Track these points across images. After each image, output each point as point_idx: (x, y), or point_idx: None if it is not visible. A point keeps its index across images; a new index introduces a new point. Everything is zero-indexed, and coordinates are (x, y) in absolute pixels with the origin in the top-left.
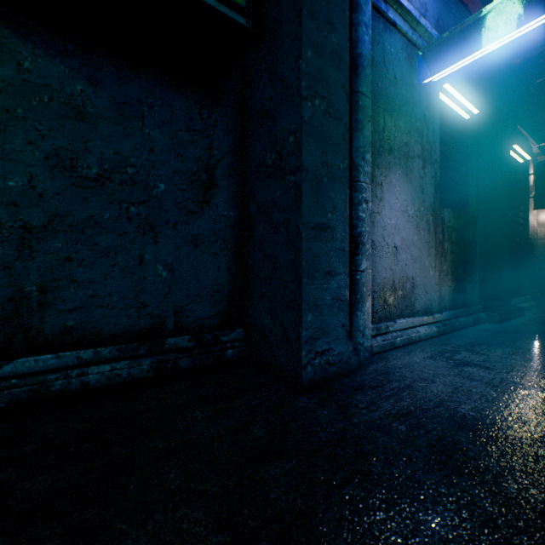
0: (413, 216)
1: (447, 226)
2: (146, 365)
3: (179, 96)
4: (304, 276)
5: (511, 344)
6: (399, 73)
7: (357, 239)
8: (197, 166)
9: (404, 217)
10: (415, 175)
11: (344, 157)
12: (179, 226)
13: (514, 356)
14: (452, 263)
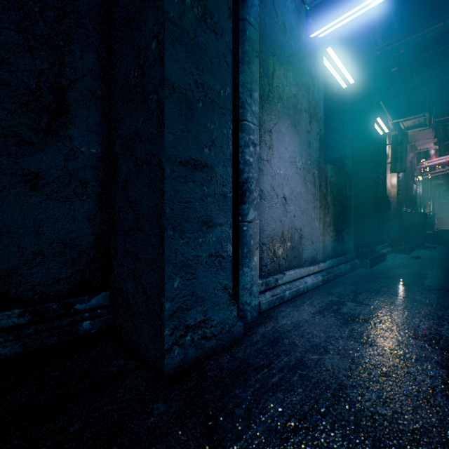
0: (301, 168)
1: (330, 181)
2: None
3: None
4: (168, 227)
5: (387, 291)
6: (288, 22)
7: (243, 186)
8: (36, 82)
9: (293, 168)
10: (303, 129)
11: (226, 82)
12: (4, 160)
13: (395, 305)
14: (334, 215)
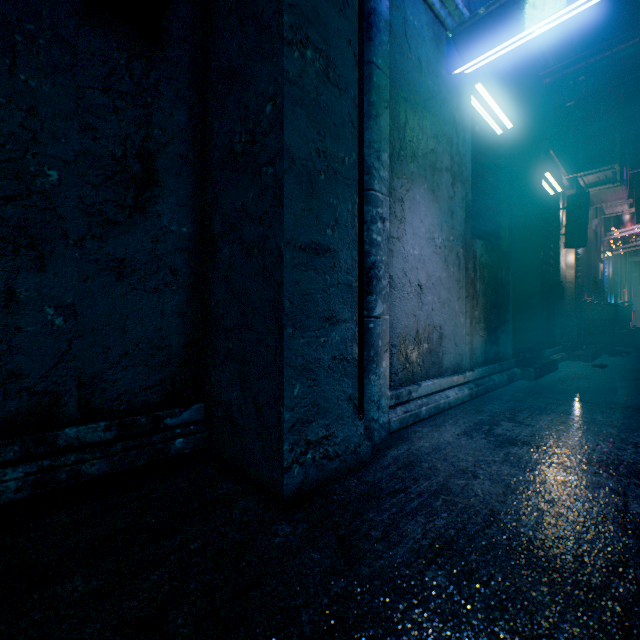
0: (441, 246)
1: (479, 262)
2: (13, 480)
3: (88, 31)
4: (288, 324)
5: (556, 408)
6: (425, 56)
7: (370, 272)
8: (122, 149)
9: (431, 247)
10: (444, 194)
11: (351, 147)
12: (88, 244)
13: (565, 426)
14: (485, 308)
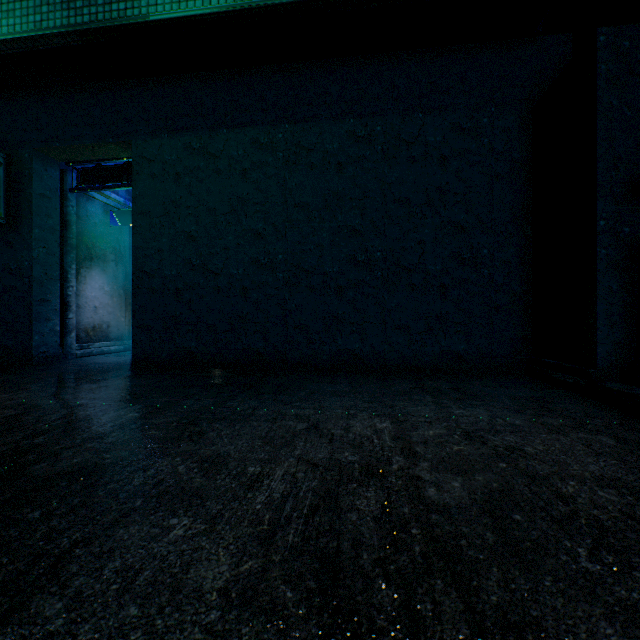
0: (109, 291)
1: None
2: None
3: None
4: (34, 321)
5: None
6: (99, 220)
7: (67, 304)
8: None
9: (103, 292)
10: (111, 270)
11: (57, 270)
12: None
13: None
14: None
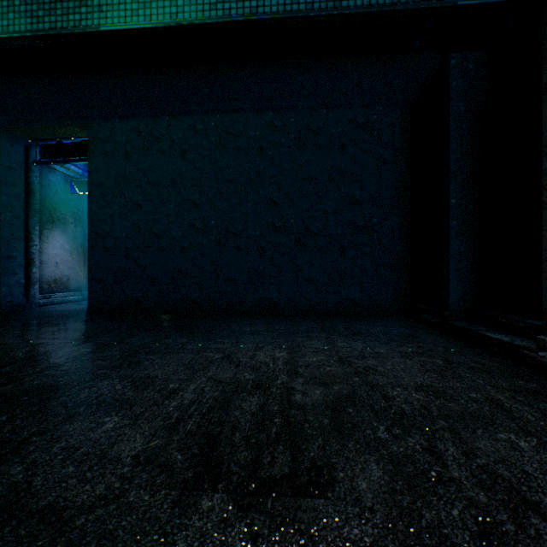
0: (69, 249)
1: None
2: None
3: None
4: (2, 274)
5: None
6: (60, 188)
7: (31, 260)
8: None
9: (63, 250)
10: (71, 231)
11: (22, 232)
12: None
13: None
14: None
